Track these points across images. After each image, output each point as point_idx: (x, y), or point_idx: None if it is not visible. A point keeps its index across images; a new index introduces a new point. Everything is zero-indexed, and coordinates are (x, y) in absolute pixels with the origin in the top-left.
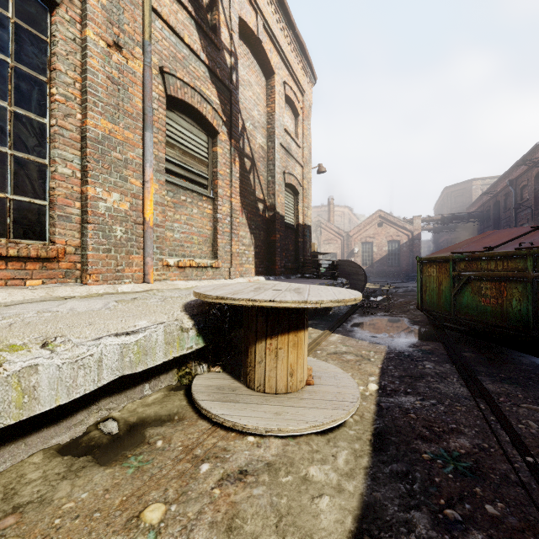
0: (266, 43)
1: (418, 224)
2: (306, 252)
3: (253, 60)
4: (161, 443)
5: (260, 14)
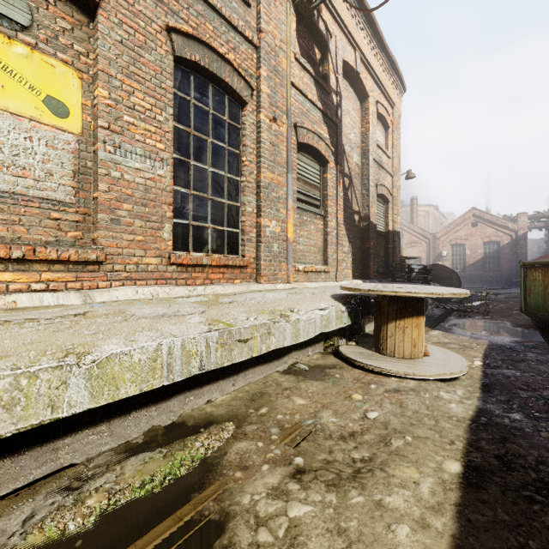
0: (362, 72)
1: (525, 222)
2: (396, 257)
3: (350, 90)
4: (338, 375)
5: (358, 50)
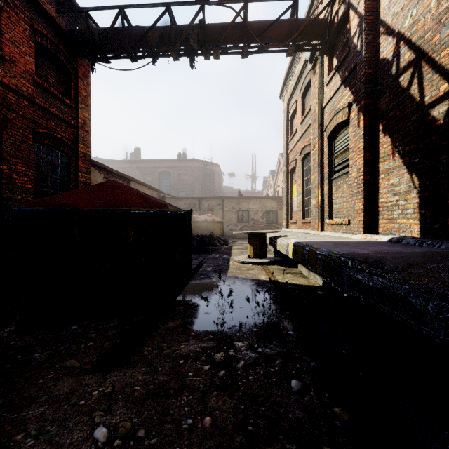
0: None
1: None
2: None
3: None
4: None
5: None
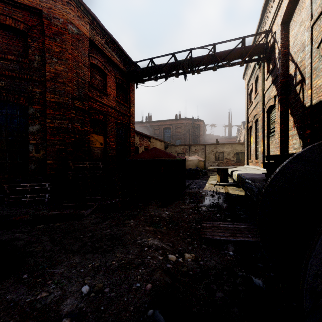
0: None
1: None
2: None
3: None
4: None
5: None
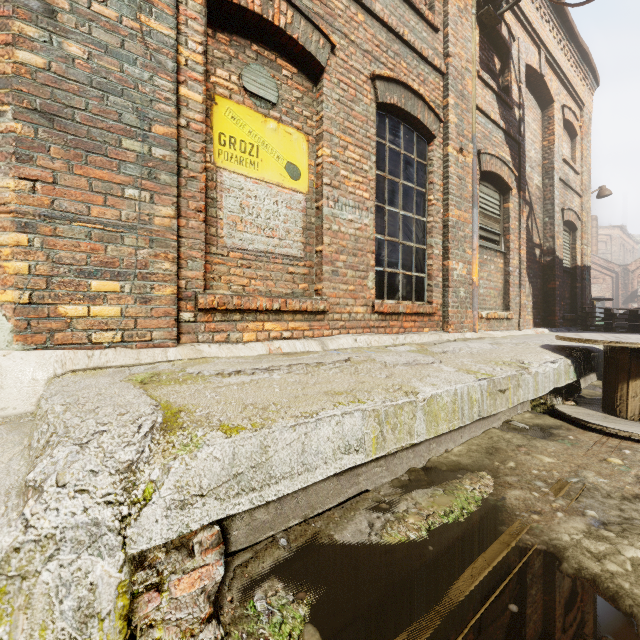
0: (546, 74)
1: None
2: (585, 299)
3: (530, 97)
4: (571, 437)
5: (542, 48)
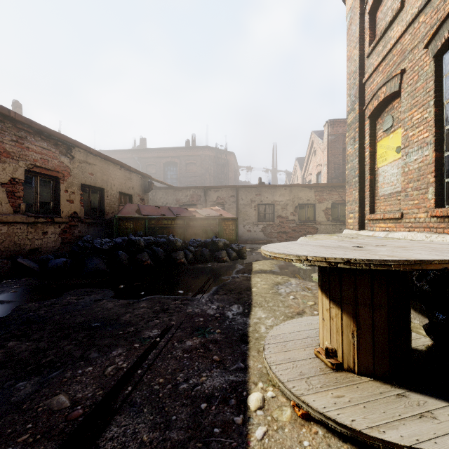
0: None
1: None
2: None
3: None
4: None
5: None
